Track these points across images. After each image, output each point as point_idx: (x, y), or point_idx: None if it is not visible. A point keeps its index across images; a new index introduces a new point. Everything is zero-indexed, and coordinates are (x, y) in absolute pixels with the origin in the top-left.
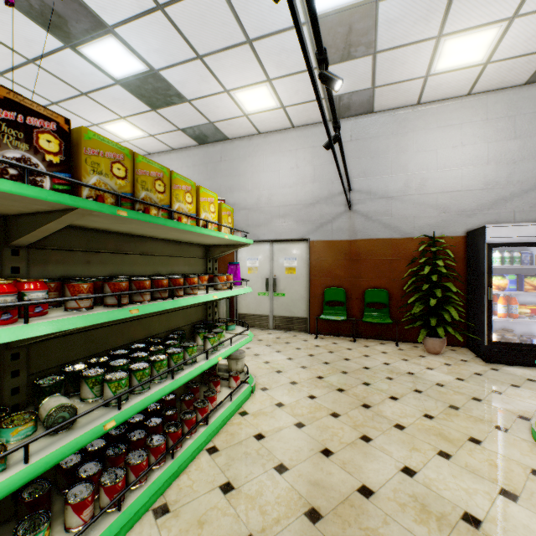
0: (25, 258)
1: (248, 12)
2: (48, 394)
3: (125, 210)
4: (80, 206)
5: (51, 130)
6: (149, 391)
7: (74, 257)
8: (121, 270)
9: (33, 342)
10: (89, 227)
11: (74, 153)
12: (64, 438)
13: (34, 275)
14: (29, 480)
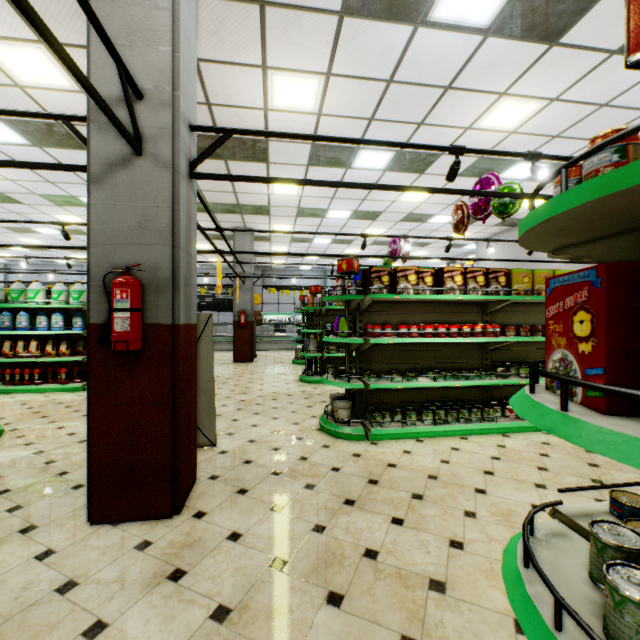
0: (489, 317)
1: (639, 101)
2: (497, 368)
3: (528, 297)
4: (511, 299)
5: (502, 275)
6: (540, 378)
7: (505, 316)
8: (526, 322)
9: (491, 349)
10: (511, 302)
11: (508, 278)
12: (506, 379)
13: (491, 323)
14: (498, 384)
